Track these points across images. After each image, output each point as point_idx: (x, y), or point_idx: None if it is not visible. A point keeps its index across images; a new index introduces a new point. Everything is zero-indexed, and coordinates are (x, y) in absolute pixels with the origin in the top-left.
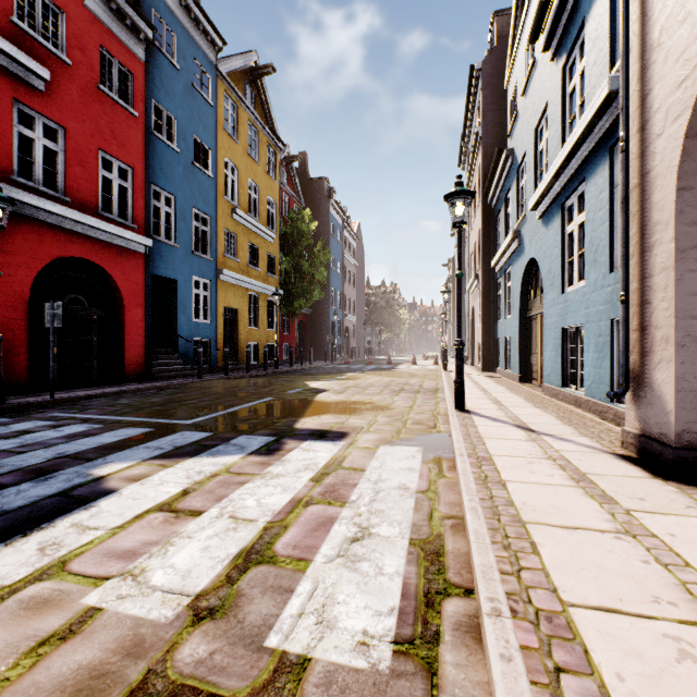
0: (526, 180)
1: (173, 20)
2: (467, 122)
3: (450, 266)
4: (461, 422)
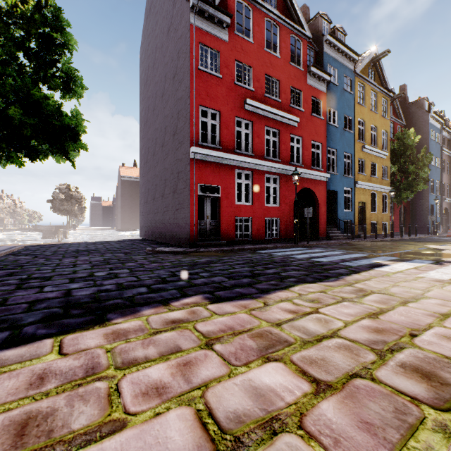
0: None
1: (335, 62)
2: None
3: None
4: None
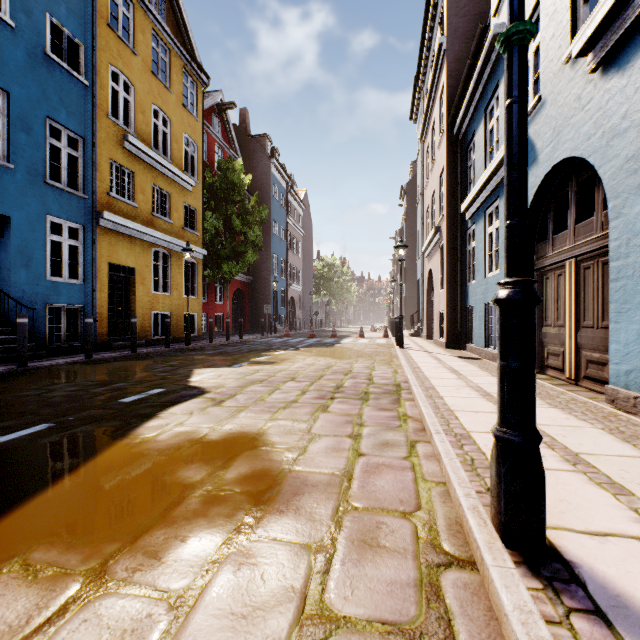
0: (543, 39)
1: None
2: (423, 54)
3: (397, 238)
4: None
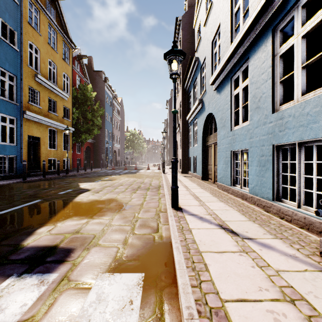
0: (206, 71)
1: None
2: None
3: (165, 123)
4: (178, 224)
